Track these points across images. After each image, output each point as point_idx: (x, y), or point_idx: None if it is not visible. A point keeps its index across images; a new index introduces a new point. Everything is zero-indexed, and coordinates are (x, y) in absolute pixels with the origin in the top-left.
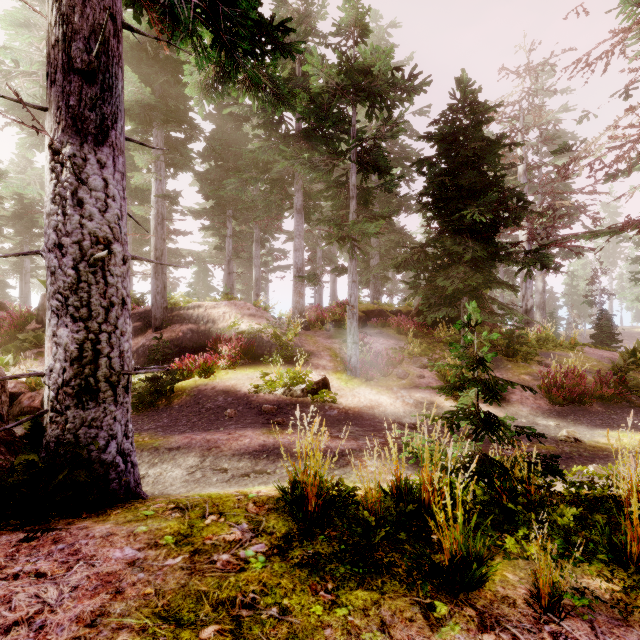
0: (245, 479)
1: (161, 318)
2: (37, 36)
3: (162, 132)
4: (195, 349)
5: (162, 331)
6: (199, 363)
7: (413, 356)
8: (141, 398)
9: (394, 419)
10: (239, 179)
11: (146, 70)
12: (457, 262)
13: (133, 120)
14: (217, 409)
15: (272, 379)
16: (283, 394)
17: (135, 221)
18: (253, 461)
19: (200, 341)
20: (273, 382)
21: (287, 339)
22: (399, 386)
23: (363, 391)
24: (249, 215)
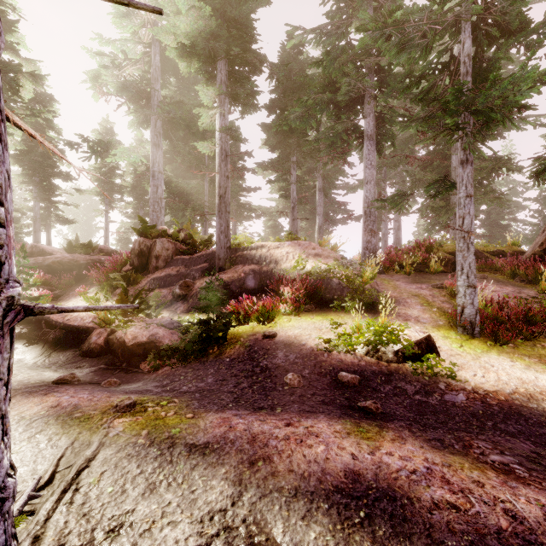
0: None
1: (224, 258)
2: (137, 25)
3: (226, 66)
4: (257, 291)
5: (225, 271)
6: (257, 306)
7: None
8: (187, 346)
9: None
10: (303, 108)
11: (210, 2)
12: None
13: (200, 62)
14: (275, 370)
15: (346, 332)
16: (365, 356)
17: None
18: (338, 529)
19: (262, 283)
20: (349, 336)
21: (362, 281)
22: None
23: (497, 362)
24: (312, 163)
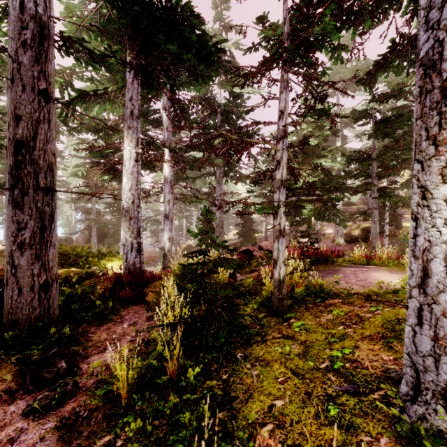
0: None
1: None
2: None
3: None
4: None
5: None
6: None
7: None
8: None
9: None
10: None
11: None
12: None
13: None
14: None
15: None
16: None
17: None
18: None
19: None
20: None
21: None
22: None
23: None
24: None
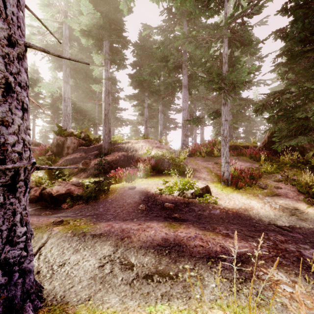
0: (148, 282)
1: (107, 148)
2: (54, 11)
3: (108, 44)
4: (125, 166)
5: (108, 155)
6: (126, 173)
7: (267, 173)
8: (88, 194)
9: (269, 221)
10: (150, 69)
11: (99, 8)
12: (311, 101)
13: (94, 39)
14: (134, 204)
15: (170, 185)
16: (178, 196)
17: (44, 26)
18: (156, 257)
19: (128, 161)
20: (171, 187)
21: (179, 160)
22: (263, 194)
23: (236, 196)
24: (157, 97)
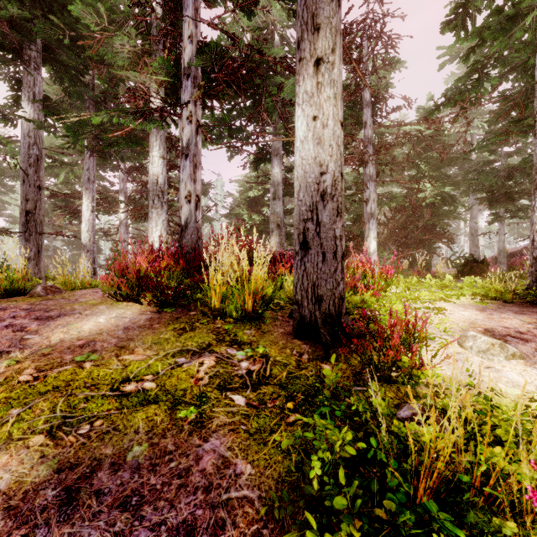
0: None
1: None
2: None
3: None
4: None
5: None
6: None
7: None
8: None
9: None
10: None
11: None
12: None
13: None
14: None
15: None
16: None
17: None
18: None
19: None
20: None
21: None
22: None
23: None
24: None
